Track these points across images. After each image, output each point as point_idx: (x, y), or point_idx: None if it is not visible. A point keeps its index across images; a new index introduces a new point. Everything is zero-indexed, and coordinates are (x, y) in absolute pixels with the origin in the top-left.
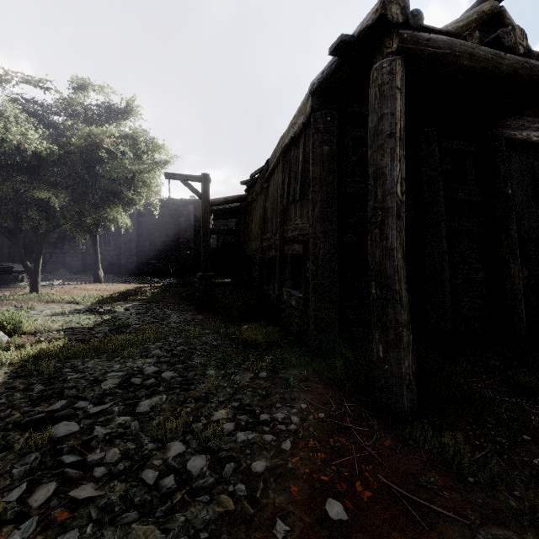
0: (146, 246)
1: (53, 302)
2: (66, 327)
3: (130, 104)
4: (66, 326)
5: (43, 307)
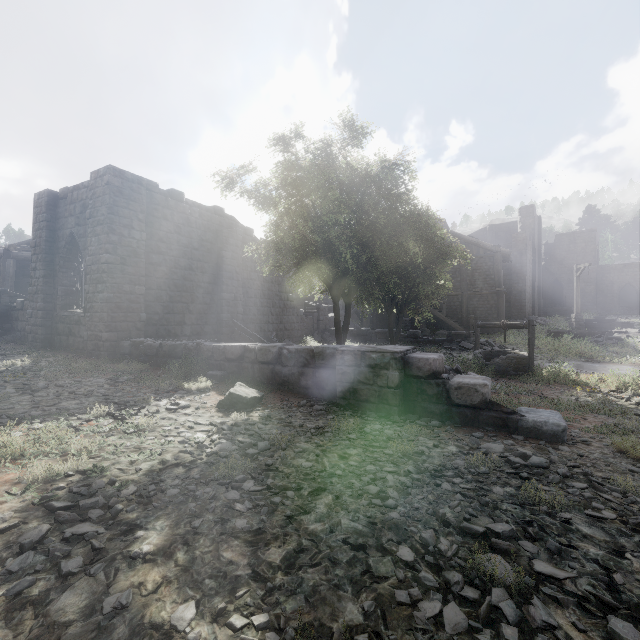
0: None
1: None
2: None
3: None
4: None
5: None
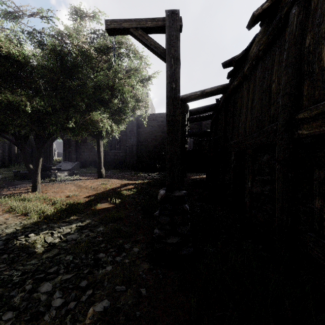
0: (143, 149)
1: (13, 212)
2: None
3: None
4: None
5: None
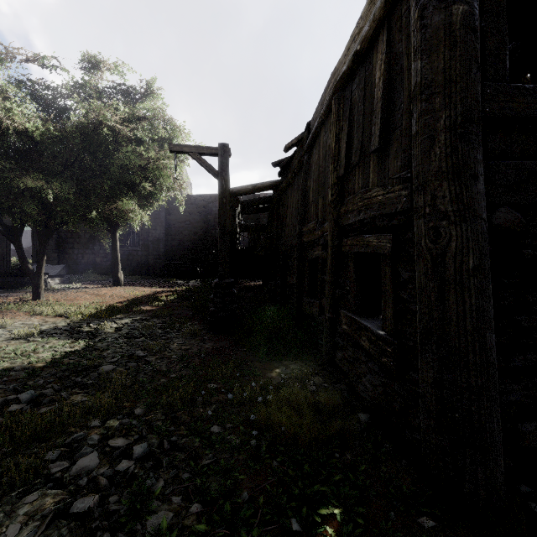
0: (175, 245)
1: (41, 315)
2: (6, 366)
3: (149, 86)
4: (2, 365)
5: (20, 323)
